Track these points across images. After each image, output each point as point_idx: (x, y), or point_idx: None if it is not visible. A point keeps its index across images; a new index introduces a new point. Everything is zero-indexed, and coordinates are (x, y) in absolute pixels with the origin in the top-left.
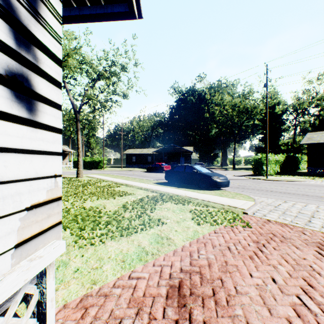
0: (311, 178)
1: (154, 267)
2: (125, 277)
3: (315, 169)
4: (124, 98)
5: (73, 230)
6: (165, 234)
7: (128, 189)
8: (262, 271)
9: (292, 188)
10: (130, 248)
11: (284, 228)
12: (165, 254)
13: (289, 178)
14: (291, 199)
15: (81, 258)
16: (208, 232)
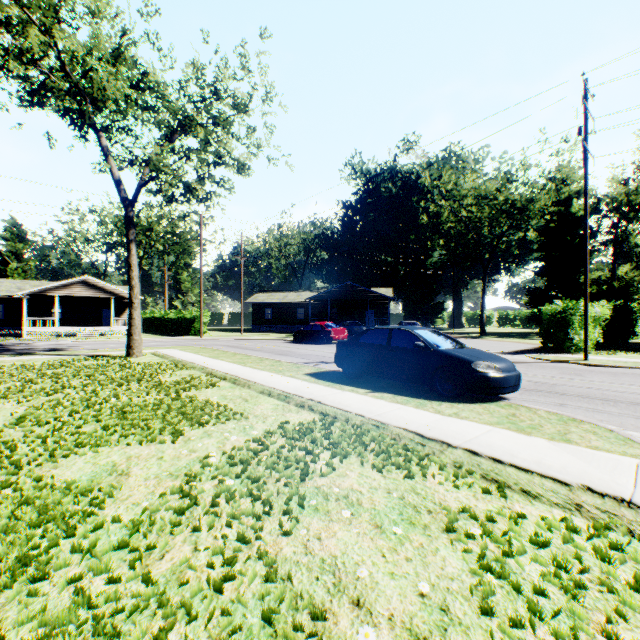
0: None
1: None
2: None
3: None
4: (239, 172)
5: None
6: None
7: (234, 393)
8: None
9: None
10: None
11: None
12: None
13: None
14: None
15: None
16: None
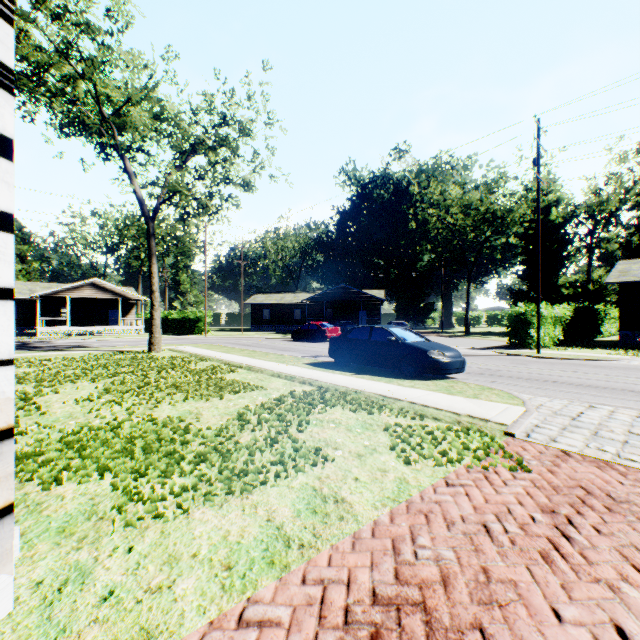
0: (629, 354)
1: (305, 587)
2: (230, 619)
3: (635, 334)
4: (245, 190)
5: (119, 477)
6: (331, 487)
7: (252, 376)
8: (585, 602)
9: (597, 375)
10: (247, 527)
11: (607, 473)
12: (333, 547)
13: (586, 354)
14: (603, 401)
15: (125, 557)
16: (431, 484)
